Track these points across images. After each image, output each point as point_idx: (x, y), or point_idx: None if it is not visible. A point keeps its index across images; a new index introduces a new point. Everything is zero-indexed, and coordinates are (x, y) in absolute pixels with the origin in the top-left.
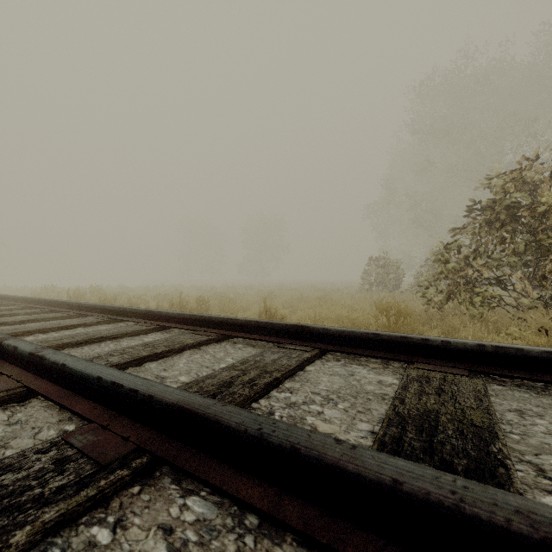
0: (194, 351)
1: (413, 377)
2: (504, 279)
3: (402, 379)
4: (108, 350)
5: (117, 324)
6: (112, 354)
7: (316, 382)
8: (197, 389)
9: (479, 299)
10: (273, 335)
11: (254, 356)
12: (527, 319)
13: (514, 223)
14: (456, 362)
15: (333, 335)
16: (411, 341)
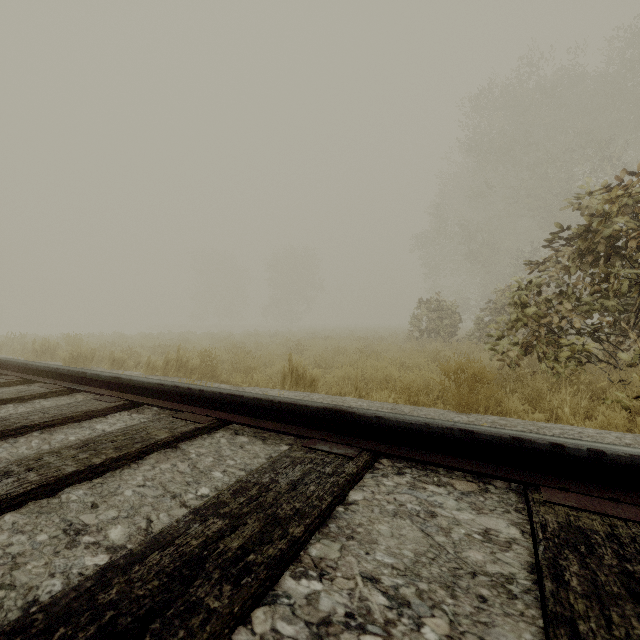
0: (166, 454)
1: (555, 531)
2: (599, 328)
3: (536, 537)
4: (10, 460)
5: (73, 396)
6: (11, 469)
7: (371, 540)
8: (118, 591)
9: (568, 354)
10: (296, 422)
11: (259, 472)
12: (633, 381)
13: (613, 256)
14: (615, 488)
15: (392, 427)
16: (531, 448)
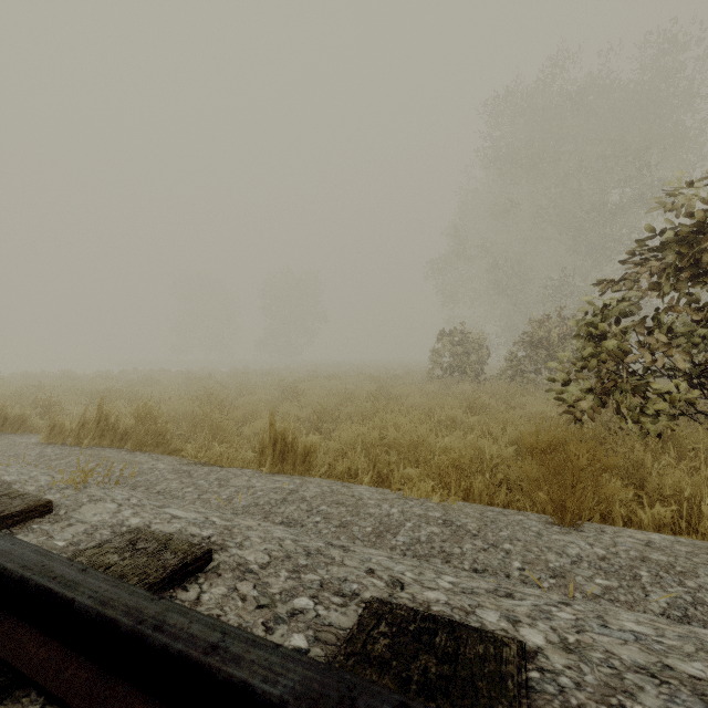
0: None
1: None
2: None
3: None
4: None
5: None
6: None
7: None
8: None
9: (665, 406)
10: None
11: None
12: None
13: None
14: None
15: None
16: None
